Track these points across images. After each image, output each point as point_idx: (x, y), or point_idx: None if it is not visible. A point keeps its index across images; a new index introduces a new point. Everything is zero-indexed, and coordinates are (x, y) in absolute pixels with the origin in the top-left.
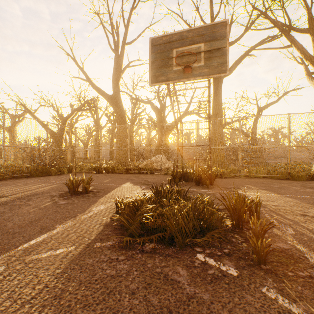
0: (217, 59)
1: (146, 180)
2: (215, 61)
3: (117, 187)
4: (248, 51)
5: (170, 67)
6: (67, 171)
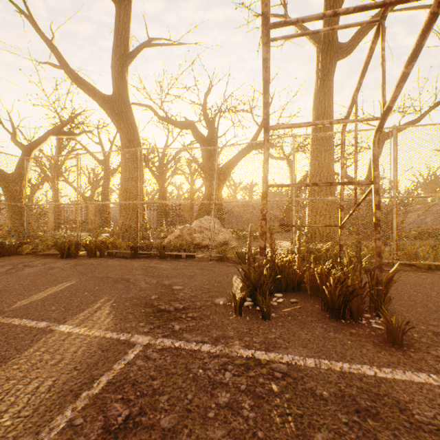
0: None
1: (167, 288)
2: None
3: (26, 345)
4: None
5: None
6: None
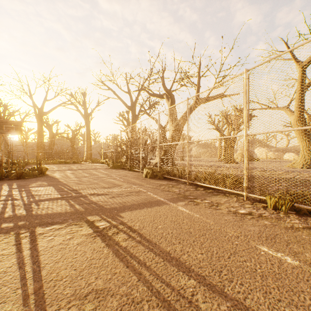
0: (19, 131)
1: None
2: (19, 131)
3: None
4: (56, 106)
5: (3, 130)
6: None
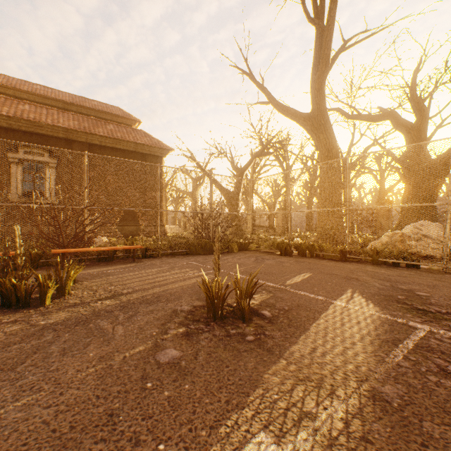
0: None
1: (409, 292)
2: None
3: (323, 307)
4: None
5: None
6: (237, 248)
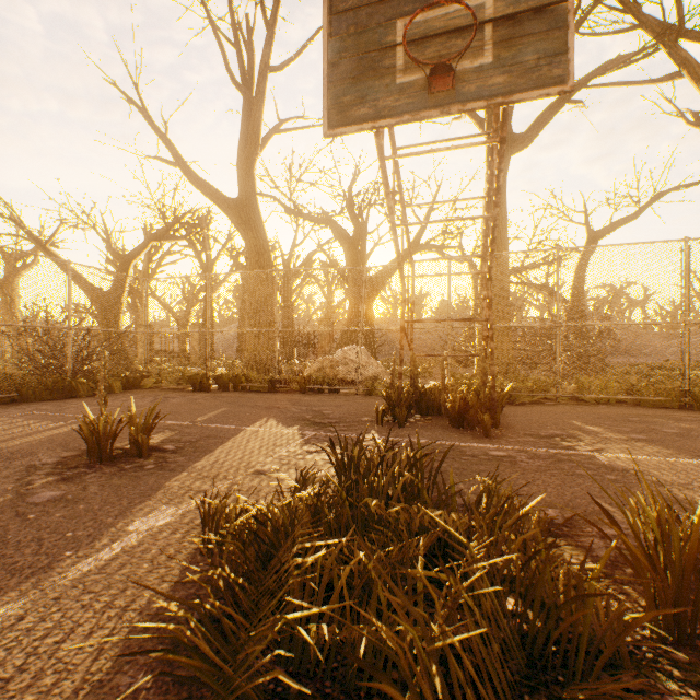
0: (535, 43)
1: (318, 412)
2: (528, 49)
3: (235, 433)
4: None
5: (388, 76)
6: (121, 386)
